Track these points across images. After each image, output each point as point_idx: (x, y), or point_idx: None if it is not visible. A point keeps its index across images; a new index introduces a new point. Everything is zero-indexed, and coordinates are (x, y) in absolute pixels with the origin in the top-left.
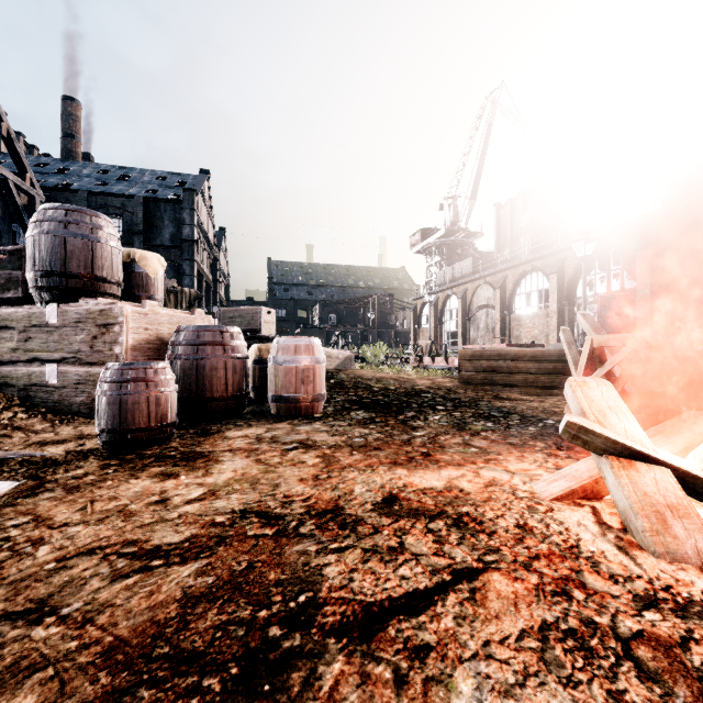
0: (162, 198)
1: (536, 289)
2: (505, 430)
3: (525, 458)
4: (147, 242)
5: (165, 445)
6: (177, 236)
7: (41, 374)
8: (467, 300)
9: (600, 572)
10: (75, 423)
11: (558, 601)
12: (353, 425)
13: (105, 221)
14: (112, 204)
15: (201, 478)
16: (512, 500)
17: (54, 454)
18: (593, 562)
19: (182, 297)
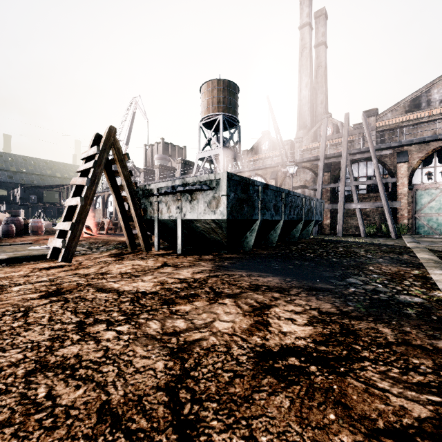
0: None
1: None
2: None
3: None
4: None
5: (15, 237)
6: None
7: None
8: None
9: None
10: None
11: None
12: (52, 235)
13: None
14: None
15: (29, 238)
16: None
17: None
18: None
19: None
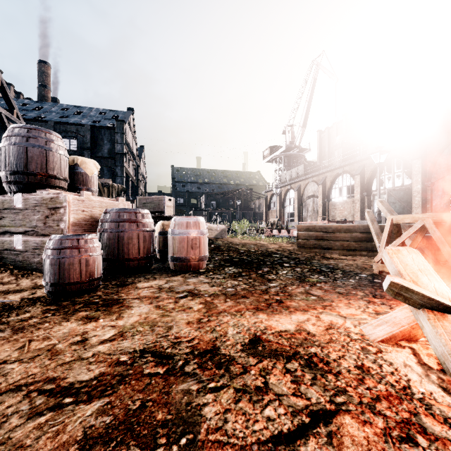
0: (102, 126)
1: (345, 185)
2: (333, 281)
3: (351, 305)
4: (93, 154)
5: (92, 294)
6: (112, 151)
7: (10, 242)
8: (300, 192)
9: (434, 415)
10: (32, 276)
11: (406, 448)
12: (226, 278)
13: (56, 136)
14: (70, 130)
15: (114, 321)
16: (348, 341)
17: (12, 300)
18: (426, 404)
19: (113, 189)
